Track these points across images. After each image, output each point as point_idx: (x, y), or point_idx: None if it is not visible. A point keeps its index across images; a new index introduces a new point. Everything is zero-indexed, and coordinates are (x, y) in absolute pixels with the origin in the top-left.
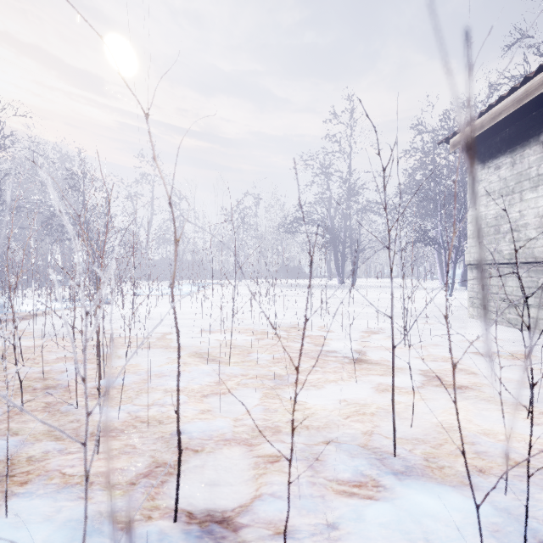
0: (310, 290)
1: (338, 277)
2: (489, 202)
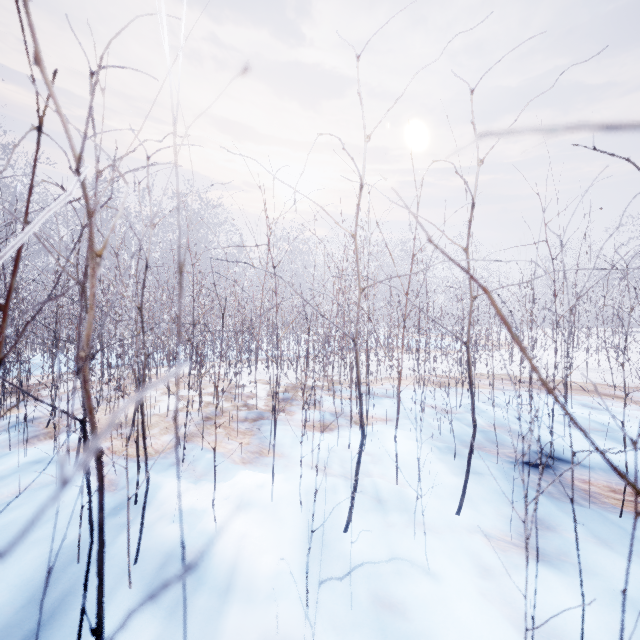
0: None
1: None
2: None
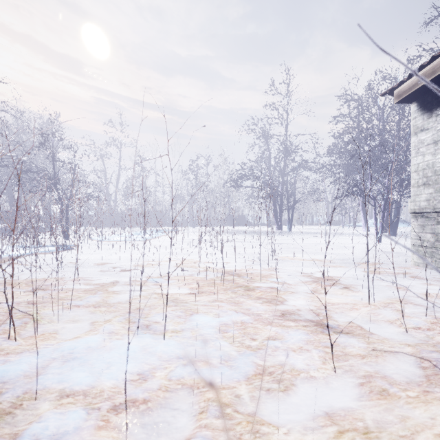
0: (260, 239)
1: (276, 224)
2: (438, 150)
